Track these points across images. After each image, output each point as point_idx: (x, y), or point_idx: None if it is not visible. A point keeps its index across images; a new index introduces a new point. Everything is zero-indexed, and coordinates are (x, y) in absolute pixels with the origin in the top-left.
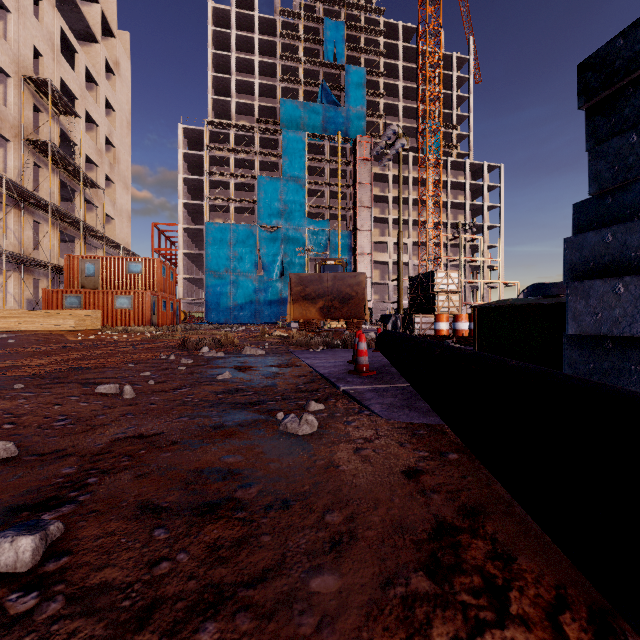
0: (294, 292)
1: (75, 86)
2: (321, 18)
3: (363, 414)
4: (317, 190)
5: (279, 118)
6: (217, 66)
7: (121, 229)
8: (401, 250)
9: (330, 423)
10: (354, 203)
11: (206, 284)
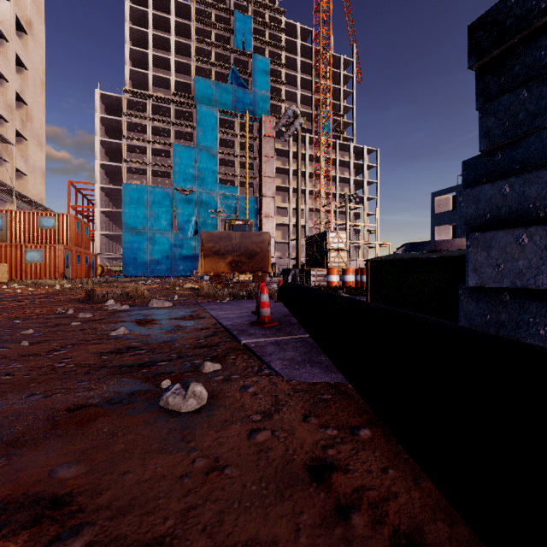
0: (205, 248)
1: None
2: (231, 10)
3: (263, 374)
4: (228, 160)
5: (193, 94)
6: (135, 40)
7: (34, 185)
8: (299, 213)
9: (224, 390)
10: (260, 173)
11: (123, 240)
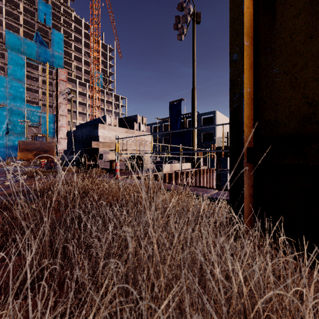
0: (21, 147)
1: None
2: None
3: None
4: (33, 89)
5: (4, 40)
6: None
7: None
8: None
9: None
10: (57, 100)
11: None
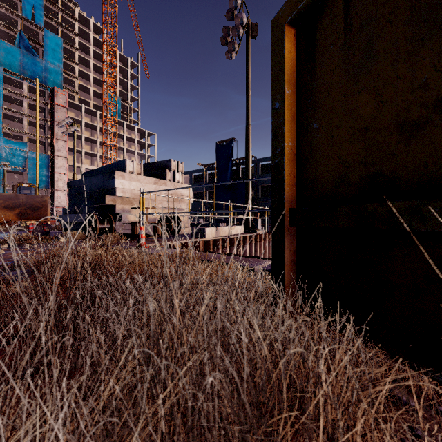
0: None
1: None
2: None
3: None
4: (15, 116)
5: None
6: None
7: None
8: None
9: None
10: (52, 135)
11: None
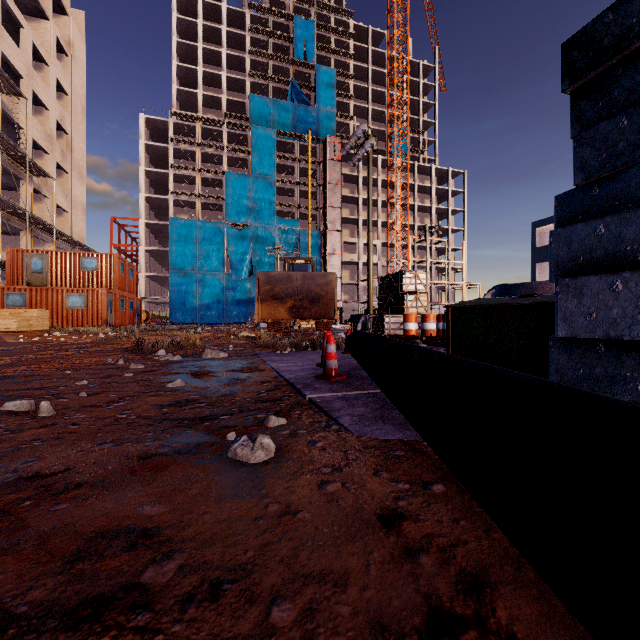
0: (262, 291)
1: (20, 64)
2: (291, 15)
3: (331, 429)
4: (287, 189)
5: (248, 114)
6: (182, 56)
7: (75, 222)
8: (371, 250)
9: (291, 444)
10: (324, 203)
11: (170, 282)
